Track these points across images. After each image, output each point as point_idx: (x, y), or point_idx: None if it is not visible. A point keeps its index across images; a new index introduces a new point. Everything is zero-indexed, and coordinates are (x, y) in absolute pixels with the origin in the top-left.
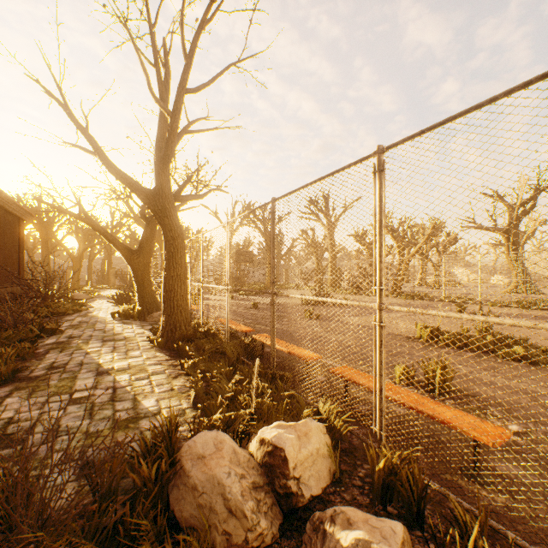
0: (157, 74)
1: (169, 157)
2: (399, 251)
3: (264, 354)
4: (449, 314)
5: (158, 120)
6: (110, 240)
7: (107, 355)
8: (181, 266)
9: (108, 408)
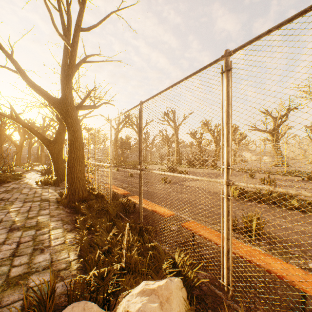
0: (60, 16)
1: (71, 76)
2: (215, 142)
3: (135, 209)
4: (298, 192)
5: (63, 50)
6: (34, 133)
7: (23, 214)
8: (79, 150)
9: (6, 263)
